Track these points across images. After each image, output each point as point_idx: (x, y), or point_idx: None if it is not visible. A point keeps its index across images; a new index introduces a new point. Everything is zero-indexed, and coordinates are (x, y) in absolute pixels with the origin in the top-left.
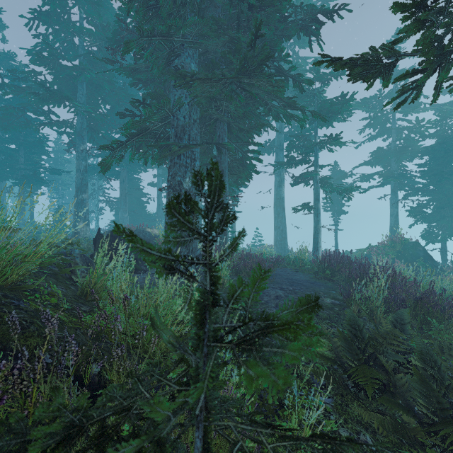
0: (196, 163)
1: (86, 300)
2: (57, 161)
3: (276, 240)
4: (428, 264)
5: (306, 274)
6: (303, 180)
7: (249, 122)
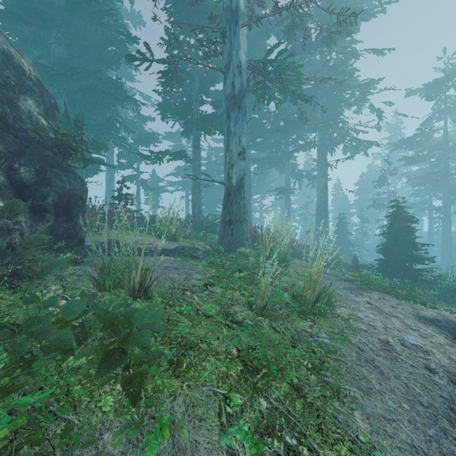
0: None
1: None
2: None
3: None
4: None
5: None
6: (129, 179)
7: None
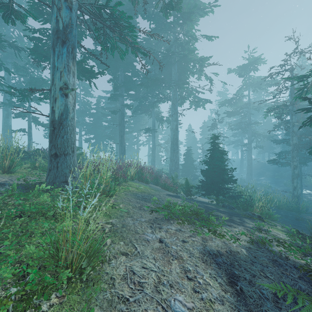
0: None
1: None
2: None
3: None
4: None
5: None
6: (20, 116)
7: None
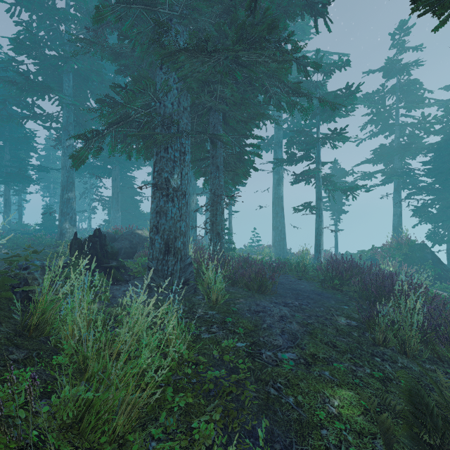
0: (186, 157)
1: (29, 336)
2: (49, 158)
3: (274, 240)
4: (437, 267)
5: (310, 282)
6: (304, 178)
7: (247, 110)
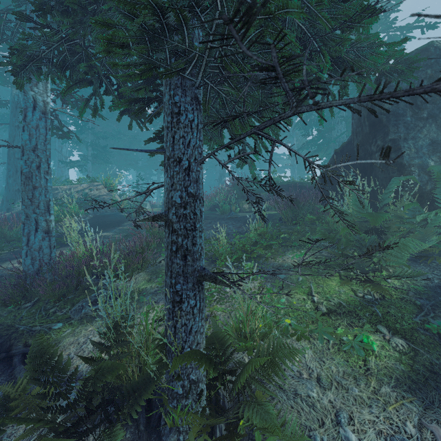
0: None
1: None
2: None
3: None
4: None
5: None
6: None
7: None
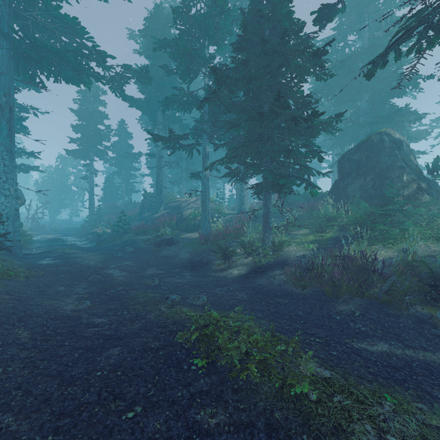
0: None
1: None
2: None
3: None
4: None
5: None
6: None
7: None
